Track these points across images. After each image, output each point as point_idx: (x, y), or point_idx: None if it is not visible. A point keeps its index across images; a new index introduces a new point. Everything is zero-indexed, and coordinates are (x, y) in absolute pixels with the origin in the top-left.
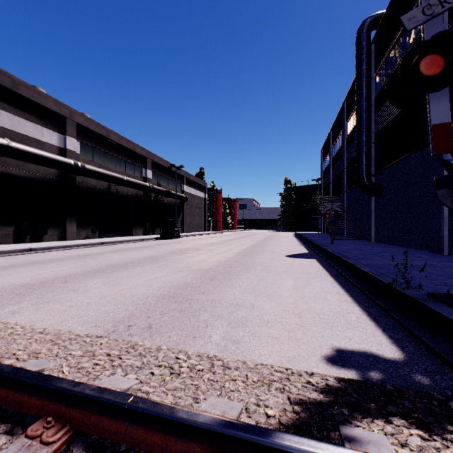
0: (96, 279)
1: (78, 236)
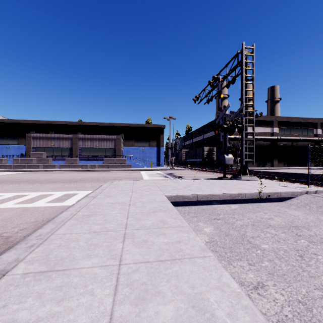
0: None
1: (277, 165)
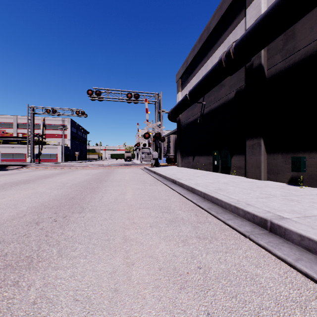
0: (58, 172)
1: (273, 173)
